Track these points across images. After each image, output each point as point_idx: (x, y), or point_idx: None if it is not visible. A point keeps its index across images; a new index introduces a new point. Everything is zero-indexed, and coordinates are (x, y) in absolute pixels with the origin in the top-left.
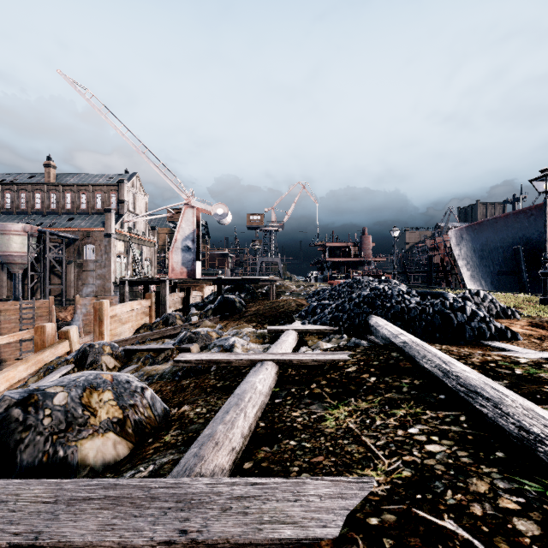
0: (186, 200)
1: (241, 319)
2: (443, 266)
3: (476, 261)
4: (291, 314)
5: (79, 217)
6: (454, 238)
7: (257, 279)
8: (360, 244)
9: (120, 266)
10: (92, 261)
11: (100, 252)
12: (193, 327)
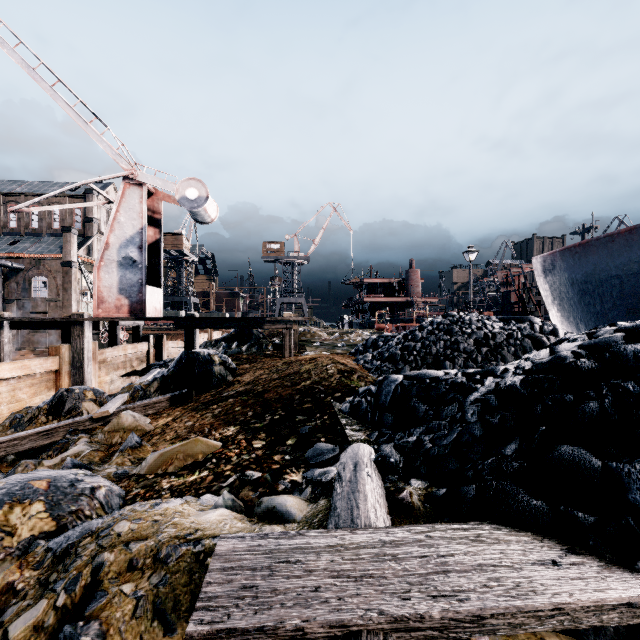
0: (126, 171)
1: (209, 408)
2: (523, 306)
3: (574, 298)
4: (329, 400)
5: (27, 240)
6: (540, 267)
7: (260, 318)
8: (407, 280)
9: (86, 307)
10: (44, 300)
11: (56, 287)
12: (100, 426)
